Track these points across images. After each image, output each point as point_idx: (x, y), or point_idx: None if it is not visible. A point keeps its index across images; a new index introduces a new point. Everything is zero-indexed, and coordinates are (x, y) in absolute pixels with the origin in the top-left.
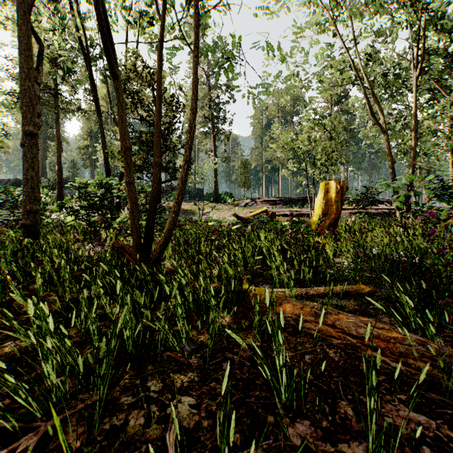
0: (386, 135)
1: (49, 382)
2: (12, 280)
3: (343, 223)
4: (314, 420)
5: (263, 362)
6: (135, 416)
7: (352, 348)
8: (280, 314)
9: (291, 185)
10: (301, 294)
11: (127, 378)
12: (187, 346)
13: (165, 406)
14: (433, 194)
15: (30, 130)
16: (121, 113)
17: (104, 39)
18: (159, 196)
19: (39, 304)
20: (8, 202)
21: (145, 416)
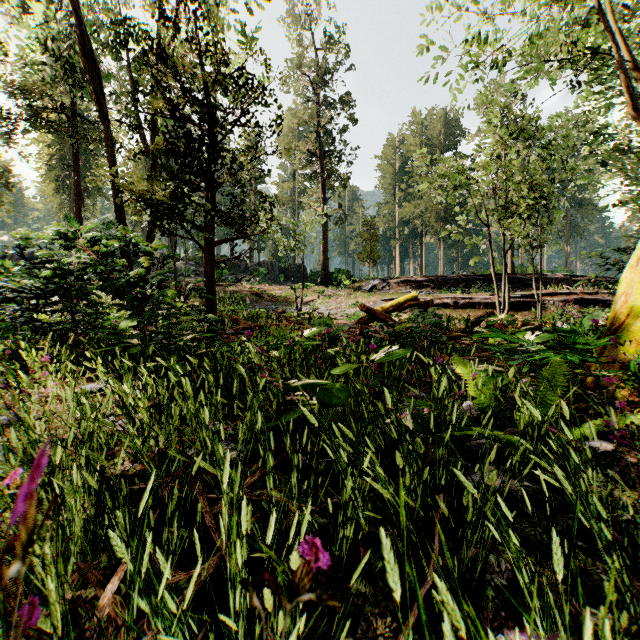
0: None
1: None
2: None
3: None
4: None
5: None
6: None
7: None
8: None
9: (441, 258)
10: None
11: None
12: None
13: None
14: None
15: None
16: None
17: None
18: (210, 269)
19: None
20: None
21: None
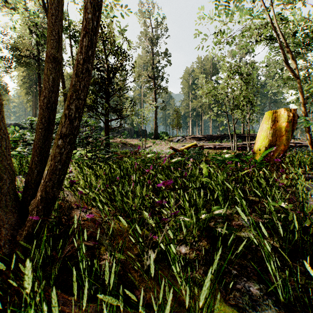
0: (298, 80)
1: None
2: None
3: None
4: None
5: None
6: None
7: None
8: None
9: (210, 126)
10: None
11: None
12: None
13: None
14: None
15: None
16: None
17: None
18: (107, 132)
19: None
20: None
21: None
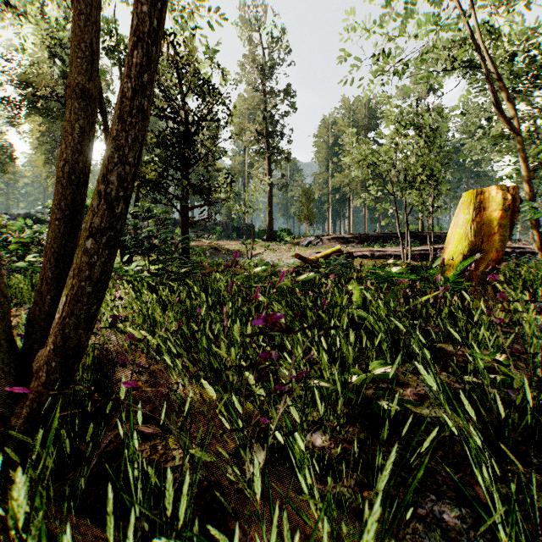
0: (519, 139)
1: None
2: None
3: None
4: None
5: None
6: None
7: None
8: None
9: (365, 219)
10: None
11: None
12: None
13: None
14: None
15: None
16: None
17: None
18: (185, 228)
19: None
20: None
21: None
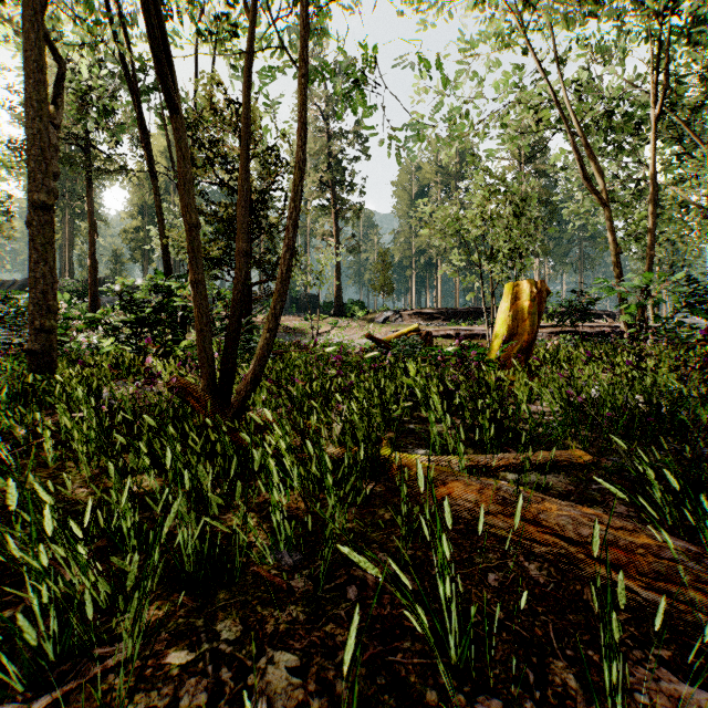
0: (608, 210)
1: (43, 626)
2: (7, 441)
3: (541, 348)
4: (509, 698)
5: (417, 586)
6: (191, 689)
7: (568, 561)
8: (447, 506)
9: (456, 290)
10: (477, 464)
11: (181, 615)
12: (287, 556)
13: (245, 670)
14: (684, 302)
15: (40, 200)
16: (182, 169)
17: (154, 47)
18: (249, 306)
19: (46, 480)
20: (10, 316)
21: (209, 689)
